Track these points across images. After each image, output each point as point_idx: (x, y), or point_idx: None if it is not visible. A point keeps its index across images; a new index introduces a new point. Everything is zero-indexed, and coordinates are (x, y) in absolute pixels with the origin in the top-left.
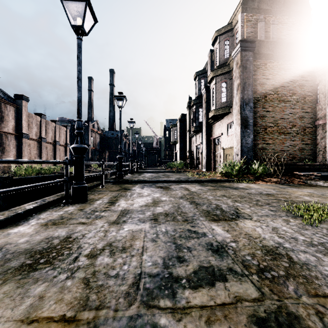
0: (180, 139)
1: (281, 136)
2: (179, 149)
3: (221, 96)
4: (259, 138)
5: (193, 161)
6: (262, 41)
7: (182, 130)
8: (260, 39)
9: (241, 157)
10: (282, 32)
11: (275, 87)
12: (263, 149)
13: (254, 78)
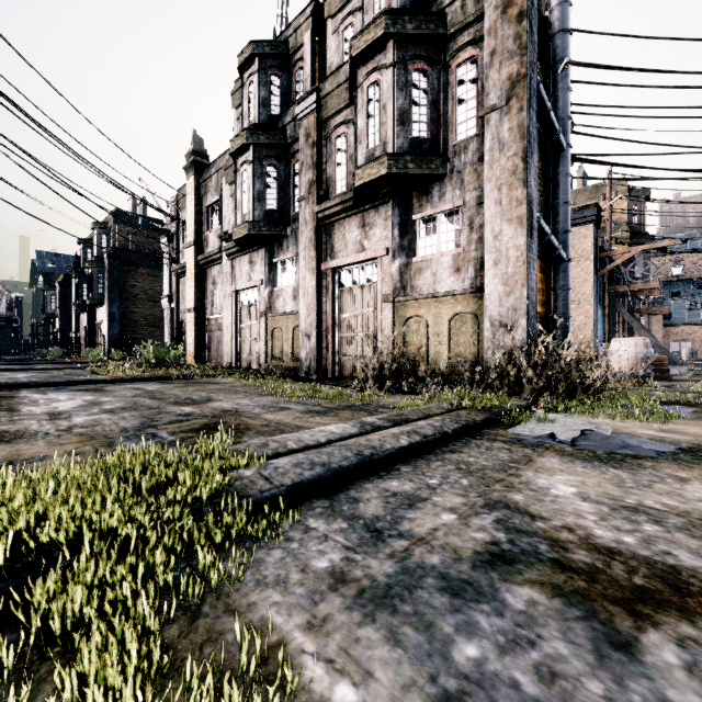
0: (61, 312)
1: (151, 329)
2: (60, 328)
3: (98, 287)
4: (129, 330)
5: (79, 346)
6: (133, 251)
7: (65, 299)
8: (130, 250)
9: (109, 345)
10: (153, 245)
11: (146, 290)
12: (134, 338)
13: (125, 280)
